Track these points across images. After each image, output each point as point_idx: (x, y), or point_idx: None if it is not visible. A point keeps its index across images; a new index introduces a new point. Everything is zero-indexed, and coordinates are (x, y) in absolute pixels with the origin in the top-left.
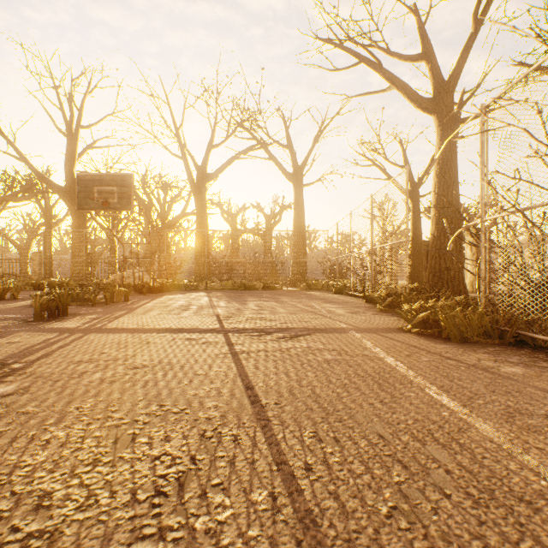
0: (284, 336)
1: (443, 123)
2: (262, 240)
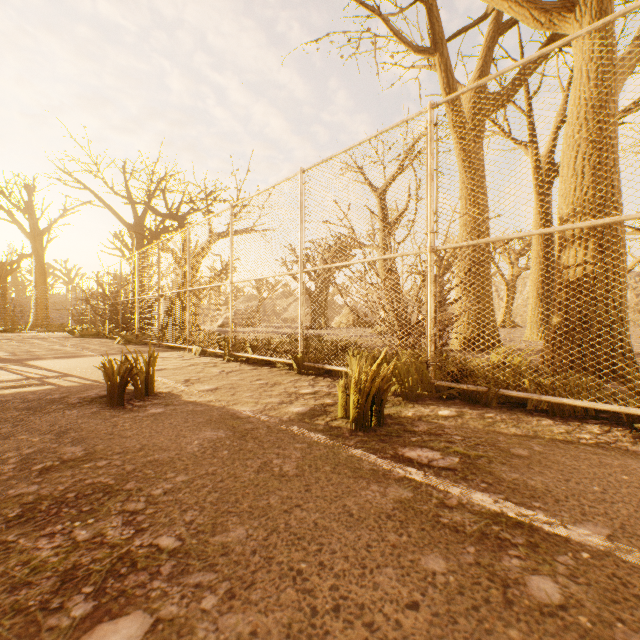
0: (21, 339)
1: (138, 240)
2: None
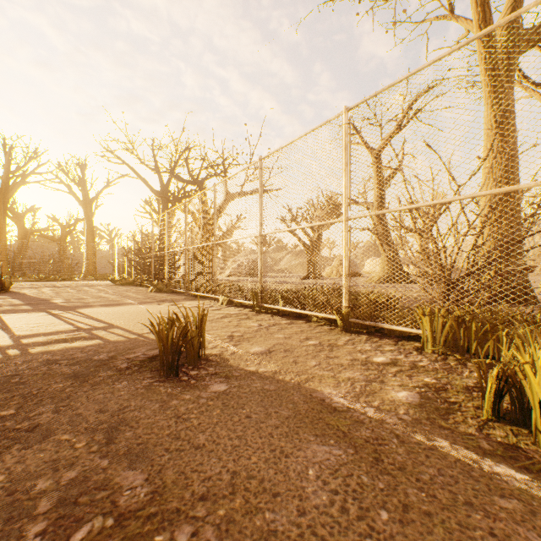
0: (76, 287)
1: (164, 204)
2: (58, 244)
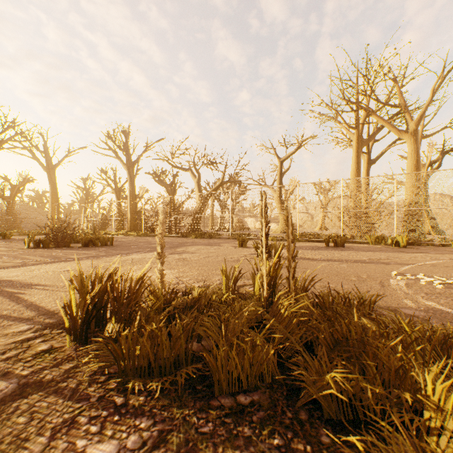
0: None
1: (132, 176)
2: (7, 201)
